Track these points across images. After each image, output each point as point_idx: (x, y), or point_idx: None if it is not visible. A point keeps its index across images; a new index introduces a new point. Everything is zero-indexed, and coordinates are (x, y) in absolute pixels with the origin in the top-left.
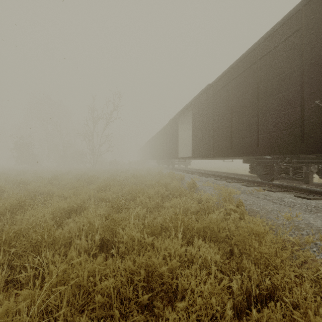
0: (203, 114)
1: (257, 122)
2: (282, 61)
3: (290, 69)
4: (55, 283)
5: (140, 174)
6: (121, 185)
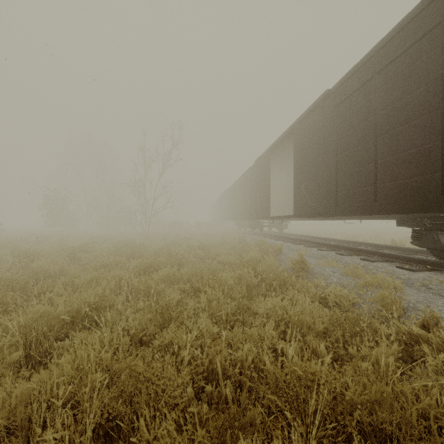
0: (315, 144)
1: (443, 144)
2: None
3: None
4: None
5: (210, 243)
6: (179, 262)
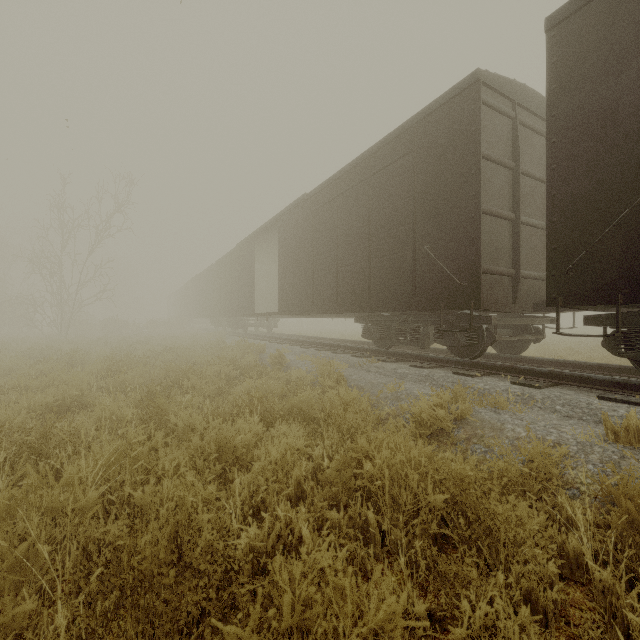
0: (297, 242)
1: (369, 264)
2: (395, 186)
3: (403, 200)
4: (107, 462)
5: (180, 346)
6: (145, 366)
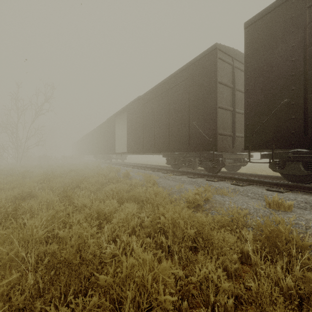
0: (136, 119)
1: (169, 130)
2: (181, 94)
3: (184, 100)
4: (46, 219)
5: (78, 168)
6: (61, 178)
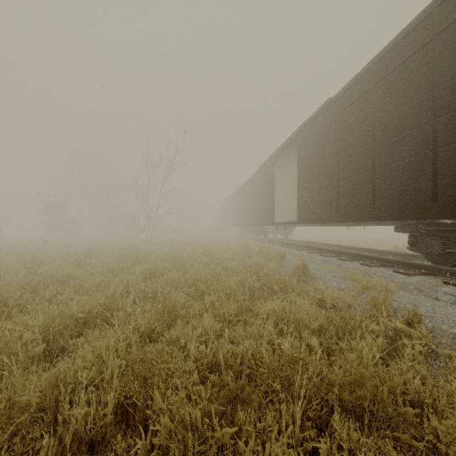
0: (318, 152)
1: (434, 155)
2: None
3: None
4: None
5: (214, 249)
6: (184, 268)
